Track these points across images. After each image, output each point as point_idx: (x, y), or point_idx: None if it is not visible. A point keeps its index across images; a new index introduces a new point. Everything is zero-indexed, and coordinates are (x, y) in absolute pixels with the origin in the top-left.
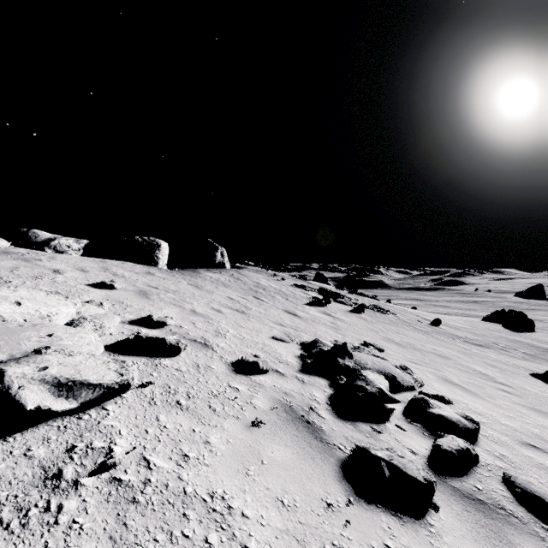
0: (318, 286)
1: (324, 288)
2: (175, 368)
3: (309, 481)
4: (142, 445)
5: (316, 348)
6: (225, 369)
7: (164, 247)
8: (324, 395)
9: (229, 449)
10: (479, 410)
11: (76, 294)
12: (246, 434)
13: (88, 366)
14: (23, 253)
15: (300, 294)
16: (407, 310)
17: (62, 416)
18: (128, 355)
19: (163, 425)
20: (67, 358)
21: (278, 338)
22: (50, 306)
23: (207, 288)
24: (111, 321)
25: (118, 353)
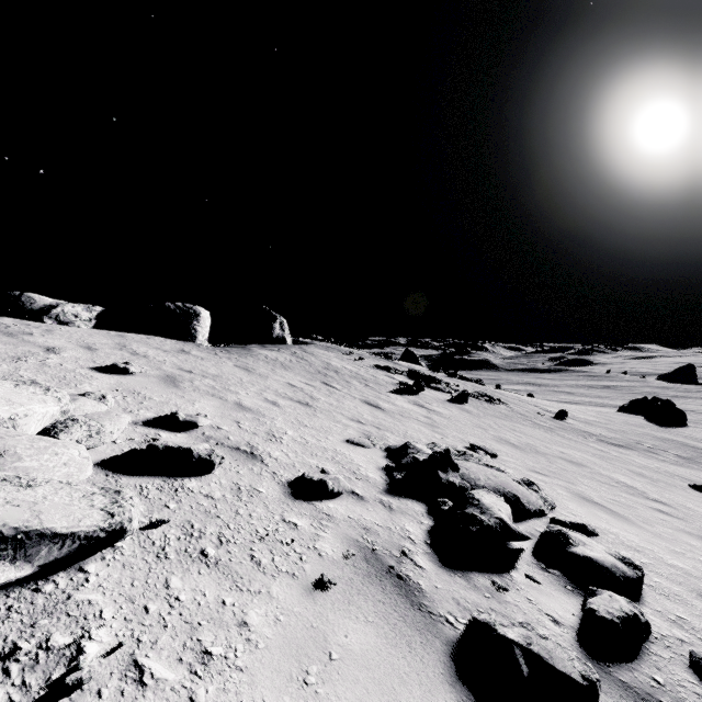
0: (407, 367)
1: (414, 371)
2: (203, 494)
3: (405, 689)
4: (135, 637)
5: (407, 457)
6: (279, 492)
7: (205, 317)
8: (422, 528)
9: (279, 636)
10: (635, 544)
11: (72, 383)
12: (305, 604)
13: (57, 503)
14: (8, 325)
15: (383, 378)
16: (522, 398)
17: (8, 588)
18: (134, 475)
19: (176, 595)
20: (22, 491)
21: (355, 442)
22: (16, 404)
23: (260, 371)
24: (116, 423)
25: (120, 472)
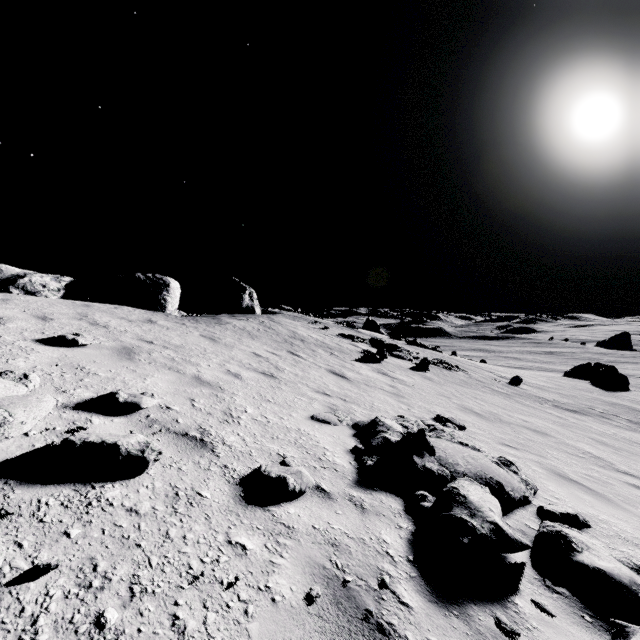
0: (370, 335)
1: (377, 339)
2: (126, 507)
3: None
4: None
5: (378, 437)
6: (227, 496)
7: (174, 287)
8: (401, 537)
9: None
10: (630, 535)
11: (4, 358)
12: None
13: None
14: None
15: (347, 346)
16: (477, 365)
17: None
18: (35, 484)
19: None
20: None
21: (321, 419)
22: None
23: (226, 340)
24: (32, 409)
25: (17, 480)
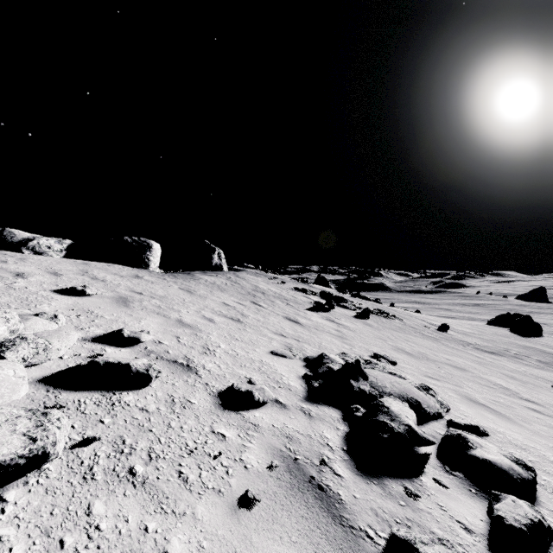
0: (320, 289)
1: (326, 292)
2: (139, 407)
3: None
4: None
5: (323, 367)
6: (209, 403)
7: (156, 249)
8: (338, 435)
9: None
10: (520, 442)
11: (33, 303)
12: (229, 526)
13: None
14: None
15: (301, 298)
16: (412, 314)
17: None
18: (74, 390)
19: (96, 523)
20: None
21: (278, 353)
22: None
23: (200, 292)
24: (64, 340)
25: (61, 387)
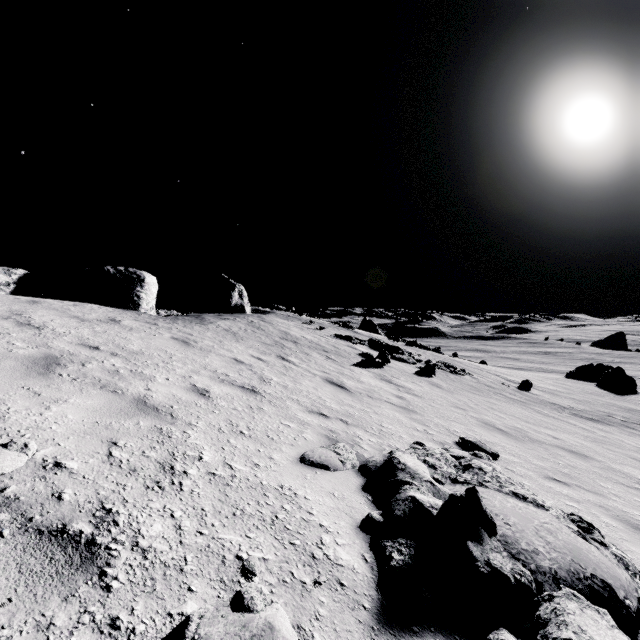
0: (367, 336)
1: (376, 340)
2: None
3: None
4: None
5: (402, 499)
6: None
7: (150, 283)
8: None
9: None
10: None
11: None
12: None
13: None
14: None
15: (345, 348)
16: (481, 367)
17: None
18: None
19: None
20: None
21: (315, 461)
22: None
23: (203, 343)
24: None
25: None
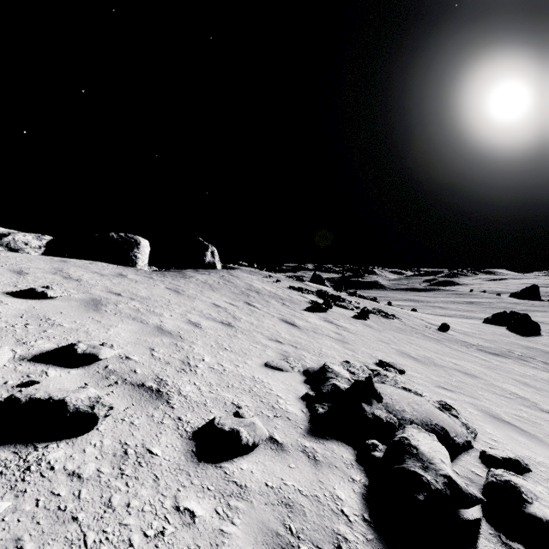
0: (316, 288)
1: (322, 291)
2: (68, 471)
3: None
4: None
5: (327, 384)
6: (179, 452)
7: (144, 245)
8: (354, 491)
9: None
10: None
11: None
12: None
13: None
14: None
15: (297, 297)
16: (410, 313)
17: None
18: None
19: None
20: None
21: (274, 366)
22: None
23: (189, 292)
24: None
25: None
